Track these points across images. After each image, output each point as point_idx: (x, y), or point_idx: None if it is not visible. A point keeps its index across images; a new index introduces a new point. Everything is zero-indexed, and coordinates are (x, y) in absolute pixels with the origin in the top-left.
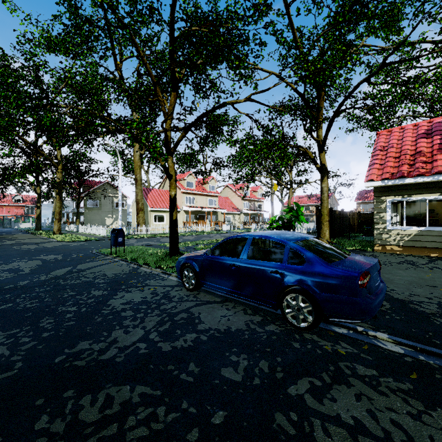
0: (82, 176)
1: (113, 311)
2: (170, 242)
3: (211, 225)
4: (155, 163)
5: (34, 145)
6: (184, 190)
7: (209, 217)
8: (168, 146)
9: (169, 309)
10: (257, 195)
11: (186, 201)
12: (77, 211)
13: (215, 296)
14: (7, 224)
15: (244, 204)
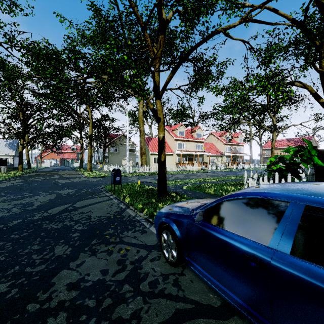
0: (106, 131)
1: (43, 307)
2: (158, 183)
3: (198, 165)
4: (139, 101)
5: (75, 110)
6: (176, 137)
7: (196, 159)
8: (156, 90)
9: (126, 321)
10: (238, 140)
11: (178, 146)
12: (103, 155)
13: (209, 287)
14: (67, 164)
15: (226, 148)
